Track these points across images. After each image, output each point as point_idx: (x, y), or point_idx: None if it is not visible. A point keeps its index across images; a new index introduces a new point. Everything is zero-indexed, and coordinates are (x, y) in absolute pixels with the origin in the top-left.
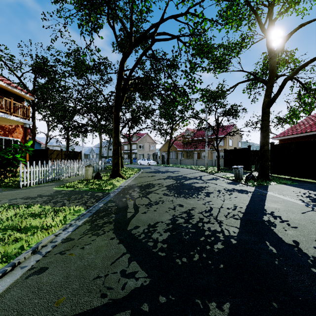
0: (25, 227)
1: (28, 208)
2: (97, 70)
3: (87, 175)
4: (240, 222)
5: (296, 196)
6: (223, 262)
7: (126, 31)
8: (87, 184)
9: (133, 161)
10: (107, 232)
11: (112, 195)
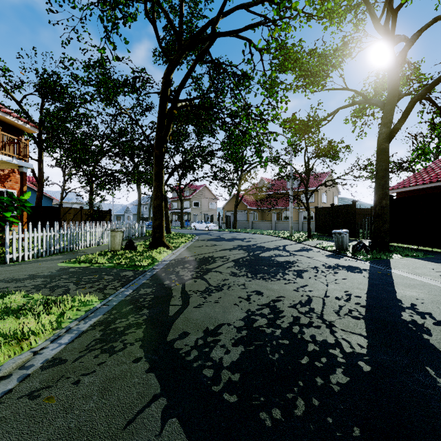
0: None
1: (3, 298)
2: (130, 89)
3: (113, 244)
4: (364, 324)
5: (439, 277)
6: (358, 422)
7: (173, 29)
8: (112, 257)
9: (185, 224)
10: (130, 345)
11: (149, 275)
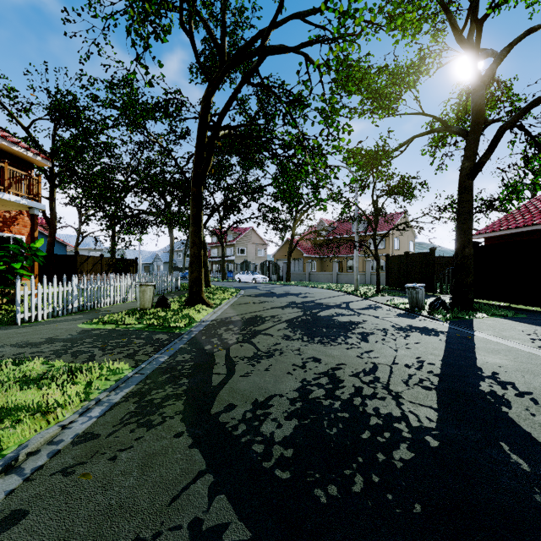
0: (4, 408)
1: (19, 365)
2: (162, 114)
3: (142, 301)
4: (436, 396)
5: (529, 341)
6: (420, 498)
7: (214, 42)
8: (141, 317)
9: (228, 275)
10: (169, 419)
11: (187, 338)
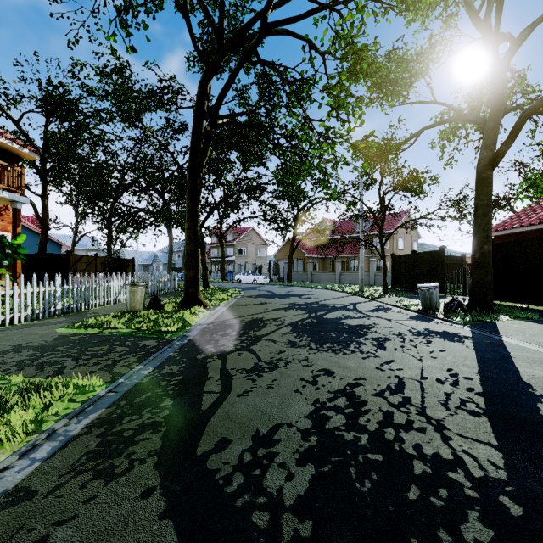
0: None
1: None
2: (157, 103)
3: (133, 302)
4: (490, 425)
5: None
6: None
7: (212, 24)
8: (130, 320)
9: (227, 276)
10: (139, 464)
11: (178, 345)
